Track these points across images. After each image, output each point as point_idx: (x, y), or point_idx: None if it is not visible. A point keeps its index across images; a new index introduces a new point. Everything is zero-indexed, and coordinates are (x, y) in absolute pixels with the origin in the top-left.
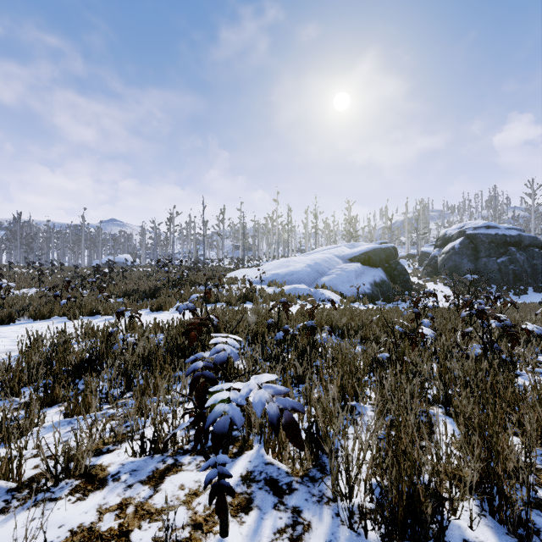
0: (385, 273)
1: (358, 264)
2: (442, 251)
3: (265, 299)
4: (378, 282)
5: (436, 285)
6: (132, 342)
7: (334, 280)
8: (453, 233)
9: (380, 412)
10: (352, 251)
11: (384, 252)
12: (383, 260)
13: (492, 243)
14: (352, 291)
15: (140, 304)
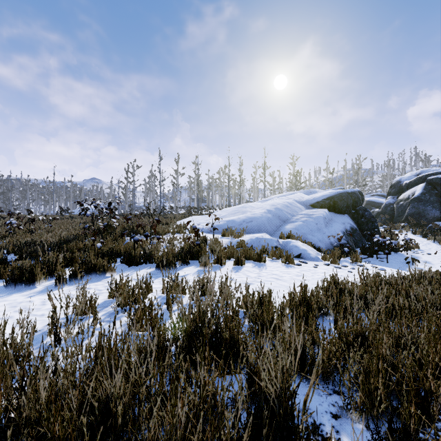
0: (353, 221)
1: (325, 210)
2: (399, 199)
3: (219, 257)
4: (348, 230)
5: (403, 234)
6: None
7: (301, 228)
8: (410, 180)
9: None
10: (314, 197)
11: (351, 197)
12: (349, 205)
13: None
14: (325, 242)
15: (3, 269)
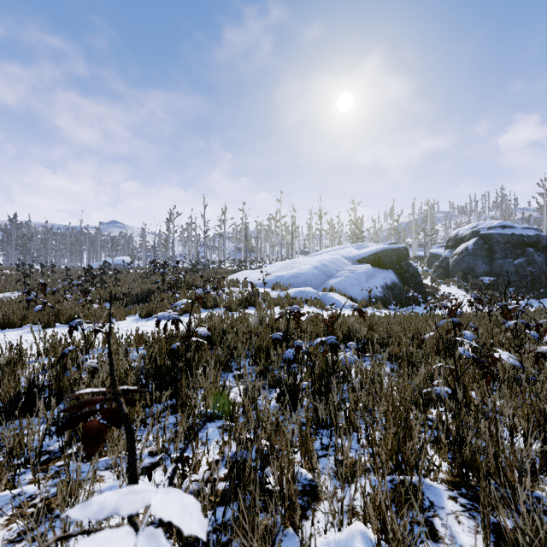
0: (396, 276)
1: (368, 266)
2: (454, 253)
3: (269, 304)
4: (389, 285)
5: (450, 288)
6: (91, 366)
7: (343, 283)
8: (466, 233)
9: (488, 526)
10: (361, 252)
11: (395, 253)
12: (394, 261)
13: (508, 243)
14: (363, 295)
15: (128, 309)
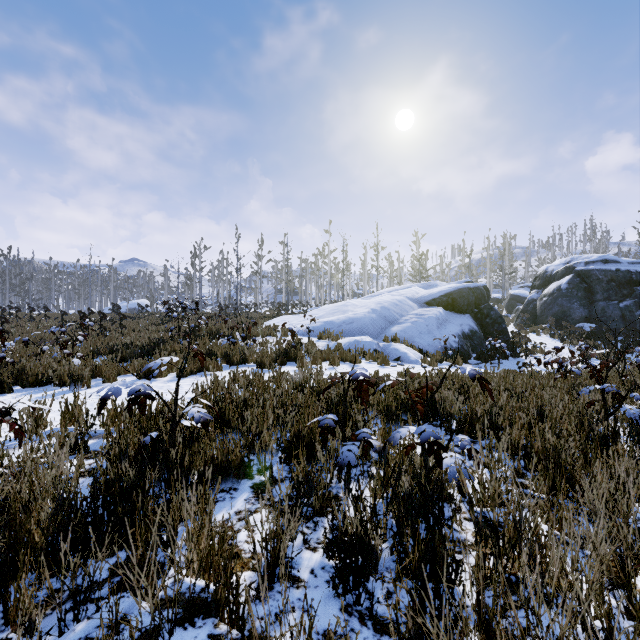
0: (475, 322)
1: (440, 309)
2: (543, 293)
3: (315, 358)
4: (466, 333)
5: (540, 337)
6: None
7: (409, 331)
8: (557, 270)
9: None
10: (430, 292)
11: (473, 293)
12: (471, 304)
13: (612, 282)
14: (434, 346)
15: (124, 366)
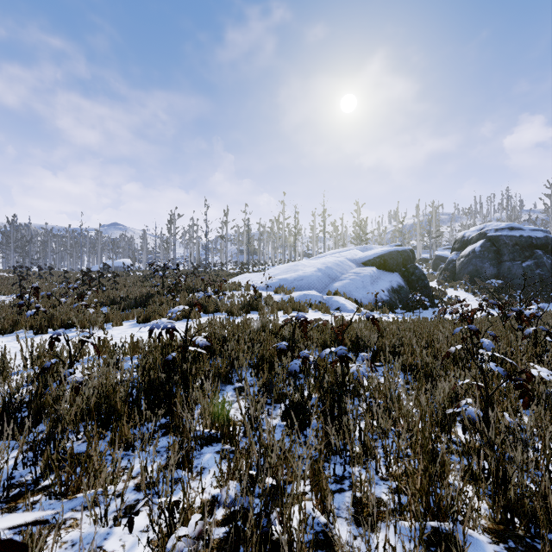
0: (402, 278)
1: (373, 268)
2: (461, 255)
3: (272, 308)
4: (395, 288)
5: (457, 291)
6: (76, 382)
7: (348, 286)
8: (472, 235)
9: None
10: (366, 255)
11: (401, 255)
12: (400, 264)
13: (516, 246)
14: (368, 298)
15: (125, 314)
